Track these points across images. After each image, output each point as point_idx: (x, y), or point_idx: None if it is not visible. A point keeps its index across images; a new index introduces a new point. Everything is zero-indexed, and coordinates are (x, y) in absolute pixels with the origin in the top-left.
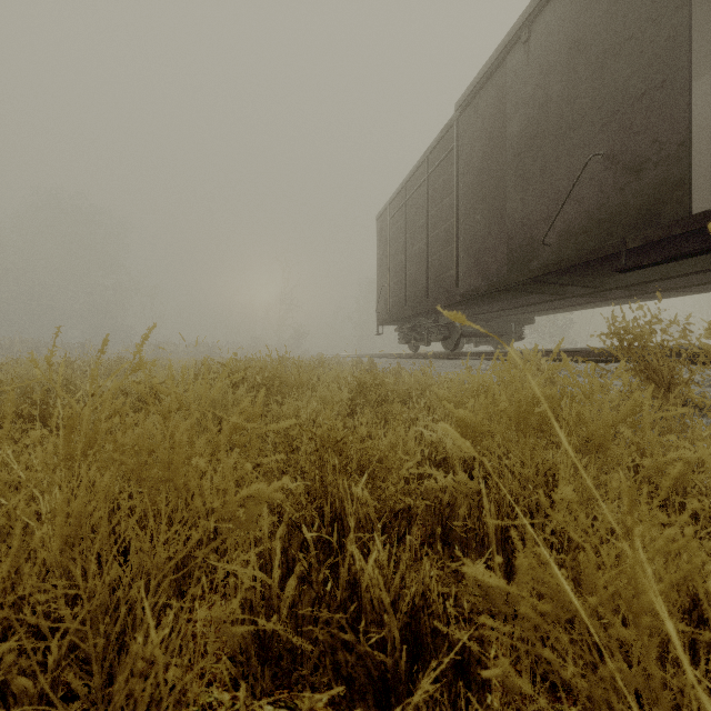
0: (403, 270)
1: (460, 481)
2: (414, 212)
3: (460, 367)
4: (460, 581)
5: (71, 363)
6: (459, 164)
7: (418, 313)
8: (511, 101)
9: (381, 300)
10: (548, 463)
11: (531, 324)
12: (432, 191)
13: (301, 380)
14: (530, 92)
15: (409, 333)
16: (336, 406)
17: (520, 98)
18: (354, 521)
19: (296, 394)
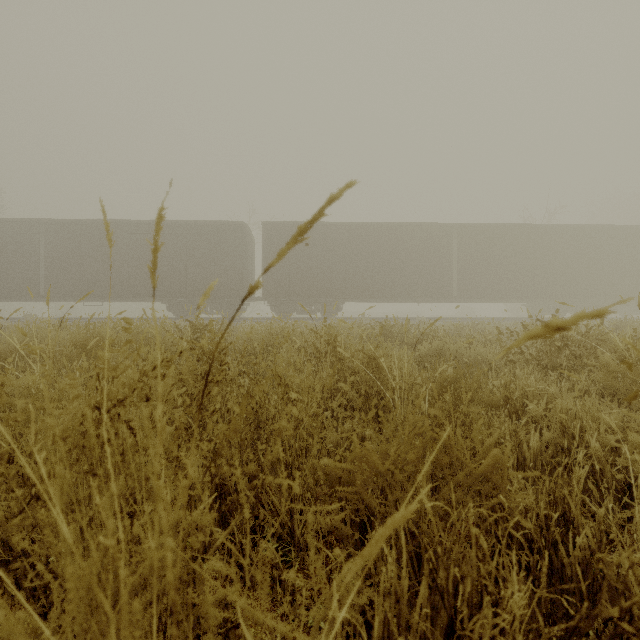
0: None
1: None
2: None
3: None
4: None
5: None
6: None
7: None
8: None
9: None
10: None
11: None
12: None
13: None
14: None
15: None
16: None
17: None
18: None
19: None
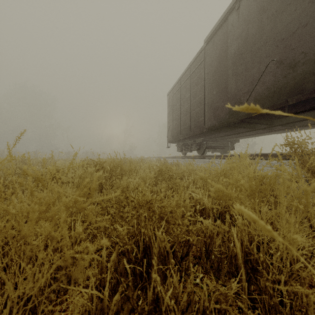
0: (179, 118)
1: (217, 225)
2: (184, 91)
3: (206, 162)
4: (217, 282)
5: (25, 160)
6: (205, 68)
7: (186, 138)
8: (230, 38)
9: (169, 132)
10: (268, 215)
11: (236, 143)
12: (193, 81)
13: (131, 168)
14: (239, 33)
15: (182, 147)
16: (148, 180)
17: (234, 36)
18: (157, 252)
19: (128, 175)
